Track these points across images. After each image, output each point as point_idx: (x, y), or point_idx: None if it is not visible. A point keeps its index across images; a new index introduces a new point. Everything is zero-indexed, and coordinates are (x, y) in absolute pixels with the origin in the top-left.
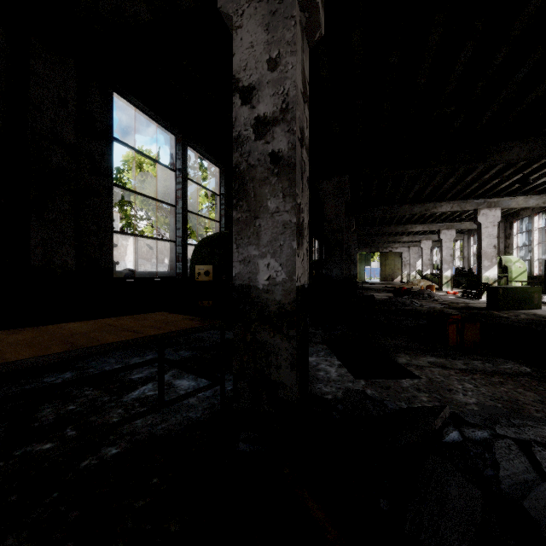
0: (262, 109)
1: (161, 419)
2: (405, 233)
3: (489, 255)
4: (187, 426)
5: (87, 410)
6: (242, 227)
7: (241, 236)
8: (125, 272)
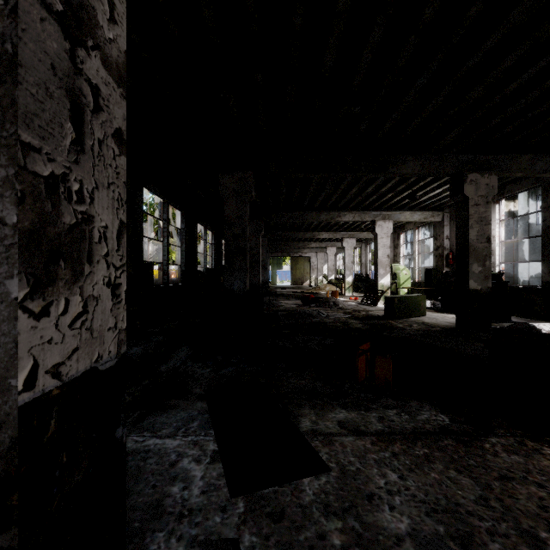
0: None
1: None
2: (313, 239)
3: (384, 264)
4: None
5: None
6: None
7: None
8: None
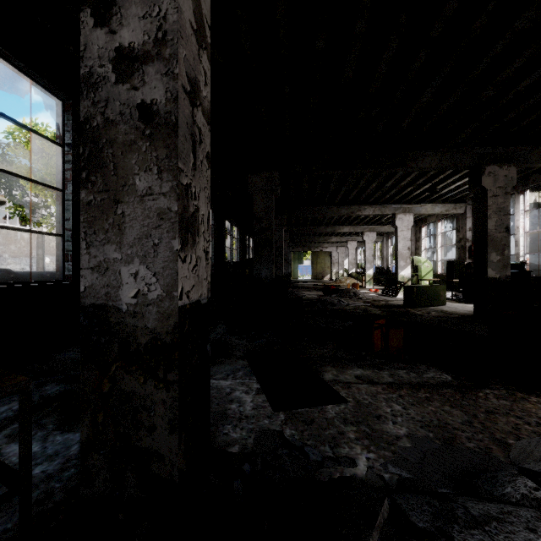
0: (126, 36)
1: None
2: (334, 234)
3: (404, 256)
4: None
5: None
6: (96, 215)
7: (94, 230)
8: None
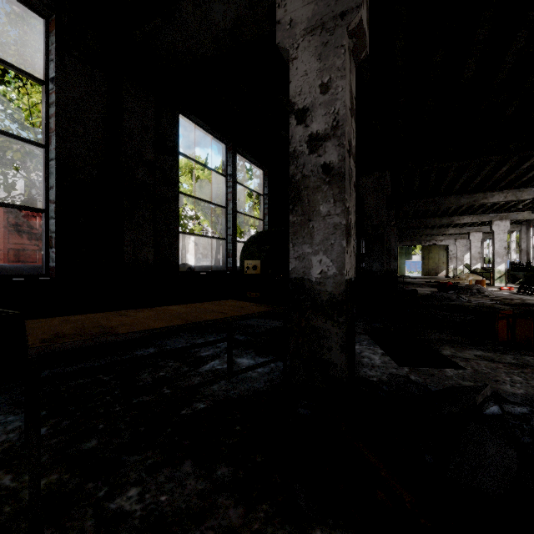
0: (315, 127)
1: (232, 386)
2: (451, 225)
3: None
4: (254, 393)
5: (174, 376)
6: (297, 228)
7: (297, 236)
8: (182, 266)
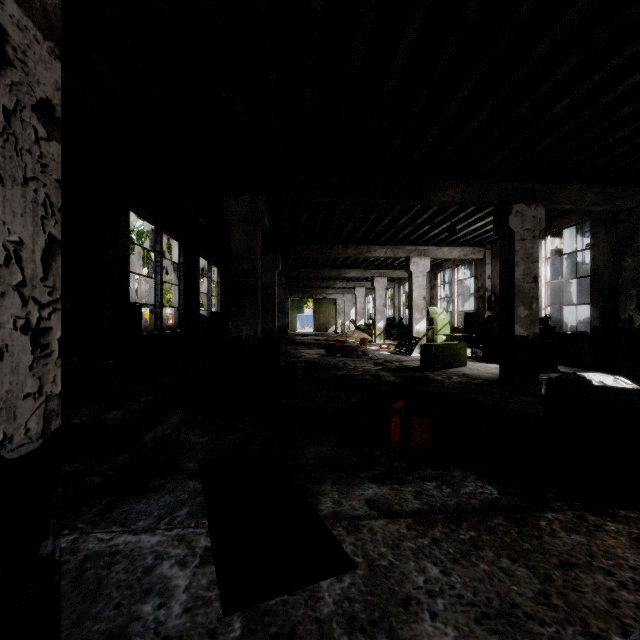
0: None
1: None
2: (339, 278)
3: (419, 307)
4: None
5: None
6: None
7: None
8: None
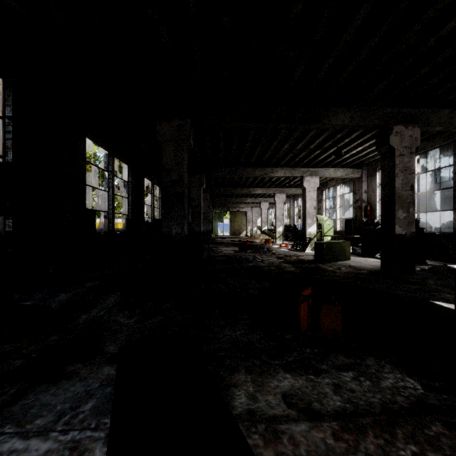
0: None
1: None
2: (249, 195)
3: (311, 214)
4: None
5: None
6: None
7: None
8: None
